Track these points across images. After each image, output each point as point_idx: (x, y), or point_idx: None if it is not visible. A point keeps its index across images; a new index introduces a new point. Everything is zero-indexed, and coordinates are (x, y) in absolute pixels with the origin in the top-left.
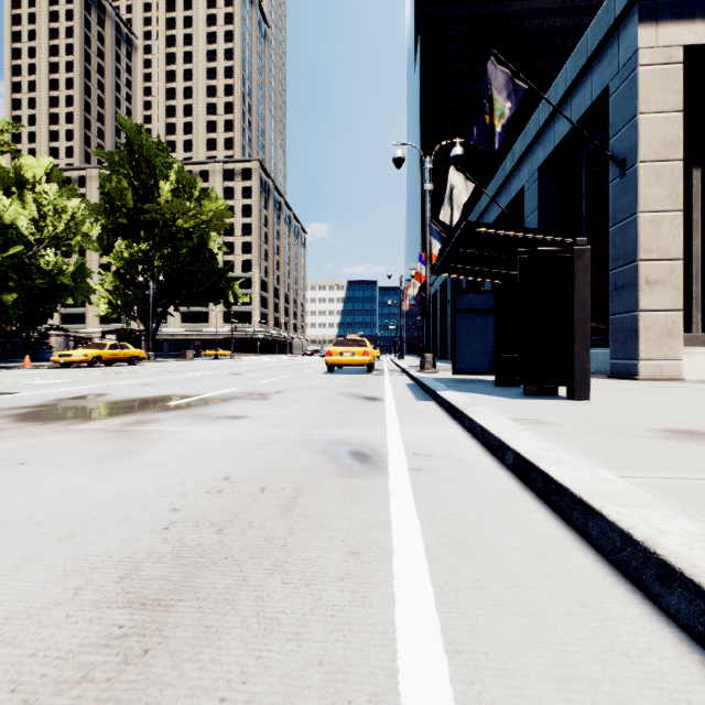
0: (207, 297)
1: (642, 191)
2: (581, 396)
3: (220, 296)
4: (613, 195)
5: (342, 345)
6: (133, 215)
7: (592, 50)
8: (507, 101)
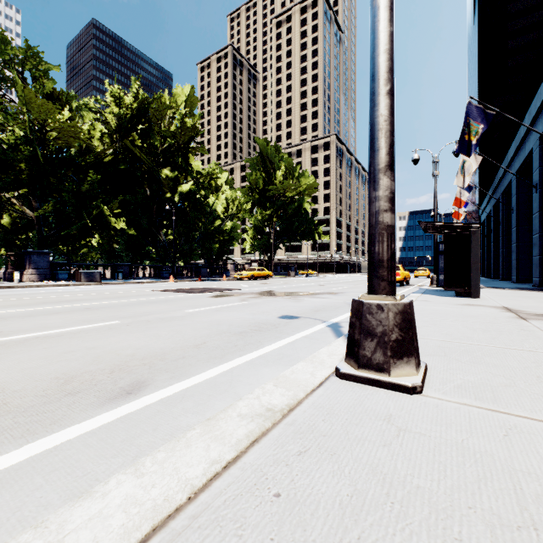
0: (302, 237)
1: None
2: (474, 296)
3: (310, 236)
4: None
5: None
6: (262, 192)
7: None
8: (480, 124)
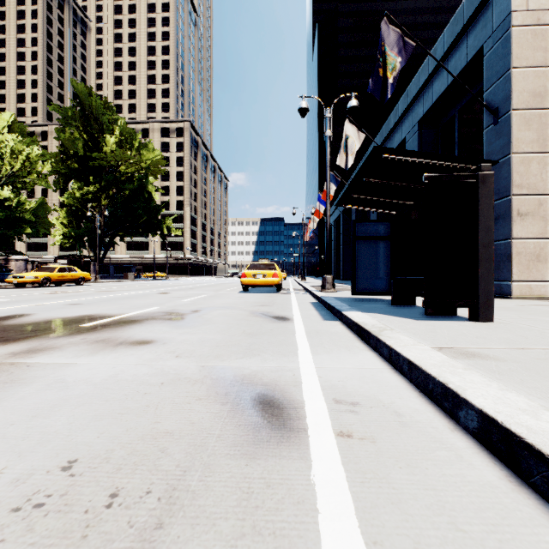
0: (146, 230)
1: (515, 134)
2: (485, 317)
3: (157, 229)
4: (487, 140)
5: (255, 268)
6: (84, 162)
7: (468, 16)
8: (398, 56)
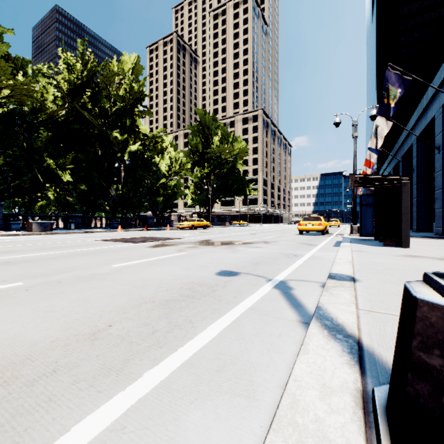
0: (235, 193)
1: None
2: (405, 246)
3: (242, 192)
4: None
5: (307, 220)
6: (201, 154)
7: None
8: (398, 89)
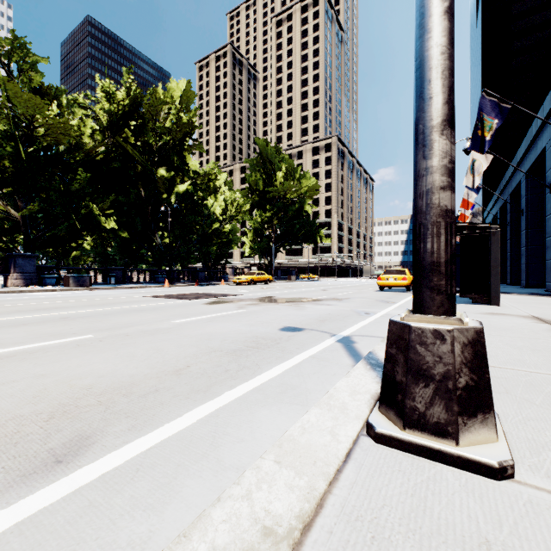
0: (303, 241)
1: None
2: (494, 303)
3: (311, 239)
4: None
5: (388, 273)
6: (262, 193)
7: None
8: (494, 119)
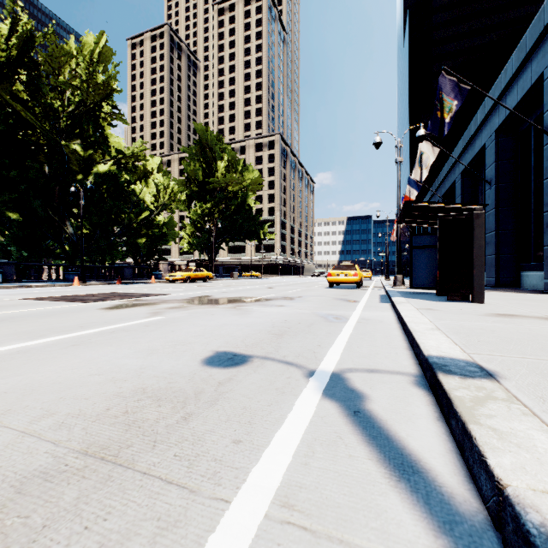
0: (246, 236)
1: None
2: (478, 300)
3: (255, 235)
4: (545, 156)
5: (338, 269)
6: (201, 184)
7: (529, 47)
8: (454, 100)
